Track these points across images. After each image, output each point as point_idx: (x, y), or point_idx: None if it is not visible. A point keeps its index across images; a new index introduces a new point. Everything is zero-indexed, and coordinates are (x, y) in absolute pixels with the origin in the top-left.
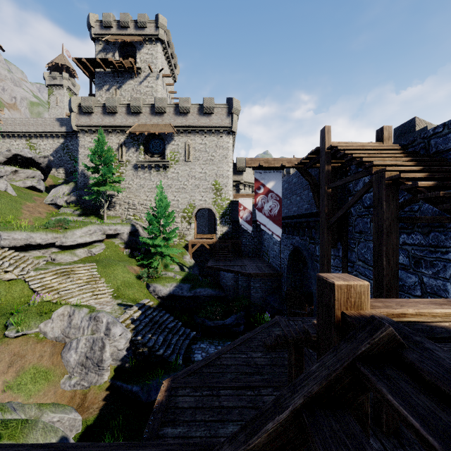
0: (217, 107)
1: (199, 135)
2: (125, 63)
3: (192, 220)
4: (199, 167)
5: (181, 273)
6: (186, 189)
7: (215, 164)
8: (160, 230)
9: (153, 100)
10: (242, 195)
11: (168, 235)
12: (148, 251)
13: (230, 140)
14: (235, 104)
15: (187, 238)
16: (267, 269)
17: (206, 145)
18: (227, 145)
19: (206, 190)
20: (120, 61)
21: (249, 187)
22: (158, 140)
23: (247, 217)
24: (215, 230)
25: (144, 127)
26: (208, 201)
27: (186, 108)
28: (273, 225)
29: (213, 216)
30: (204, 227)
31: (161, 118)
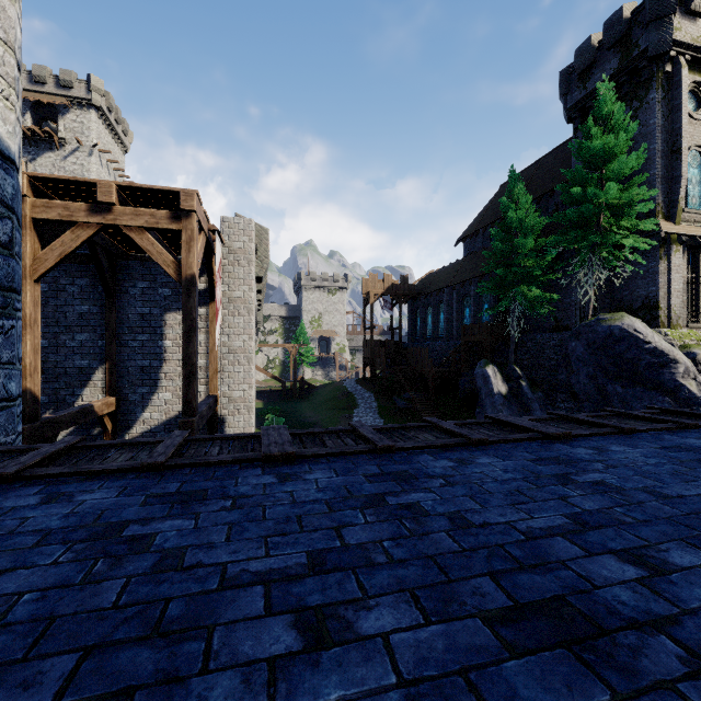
0: None
1: None
2: (41, 131)
3: None
4: None
5: None
6: None
7: None
8: None
9: None
10: None
11: None
12: None
13: None
14: None
15: None
16: None
17: None
18: None
19: None
20: (32, 128)
21: None
22: None
23: None
24: None
25: None
26: None
27: None
28: None
29: None
30: None
31: None
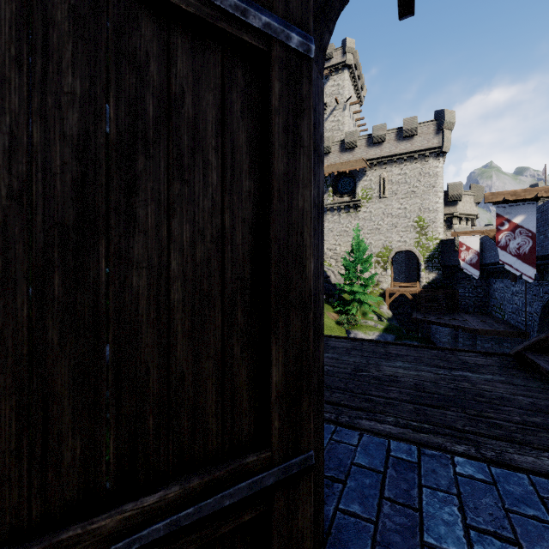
0: (421, 126)
1: (397, 165)
2: None
3: (388, 265)
4: (397, 202)
5: (382, 323)
6: (380, 230)
7: (419, 196)
8: (357, 275)
9: (340, 134)
10: (464, 232)
11: (365, 281)
12: (341, 298)
13: (440, 164)
14: (447, 117)
15: (381, 286)
16: (502, 327)
17: (406, 175)
18: (435, 171)
19: (406, 229)
20: None
21: (466, 221)
22: (347, 178)
23: (472, 259)
24: (419, 276)
25: (333, 168)
26: (409, 242)
27: (381, 136)
28: (523, 264)
29: (413, 261)
30: (397, 274)
31: (351, 153)
